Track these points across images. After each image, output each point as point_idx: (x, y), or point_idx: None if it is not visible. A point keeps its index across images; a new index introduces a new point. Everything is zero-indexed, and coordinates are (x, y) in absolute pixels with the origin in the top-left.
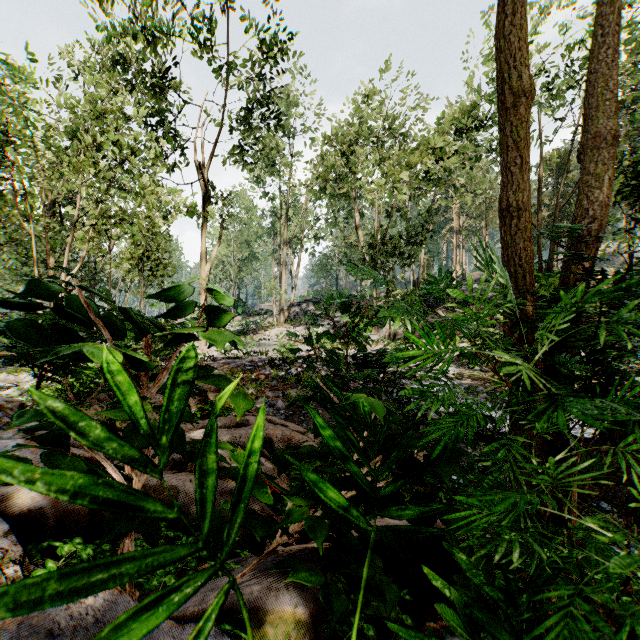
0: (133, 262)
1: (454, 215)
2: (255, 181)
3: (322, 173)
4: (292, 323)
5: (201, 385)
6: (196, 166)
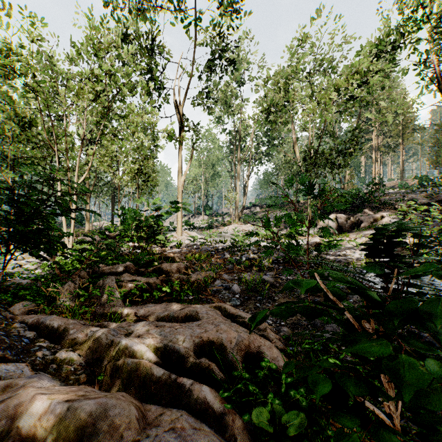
0: (131, 175)
1: (373, 136)
2: (217, 120)
3: (267, 107)
4: (244, 221)
5: (164, 266)
6: (175, 105)
